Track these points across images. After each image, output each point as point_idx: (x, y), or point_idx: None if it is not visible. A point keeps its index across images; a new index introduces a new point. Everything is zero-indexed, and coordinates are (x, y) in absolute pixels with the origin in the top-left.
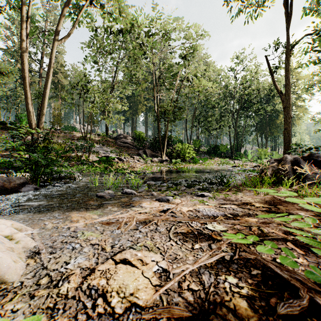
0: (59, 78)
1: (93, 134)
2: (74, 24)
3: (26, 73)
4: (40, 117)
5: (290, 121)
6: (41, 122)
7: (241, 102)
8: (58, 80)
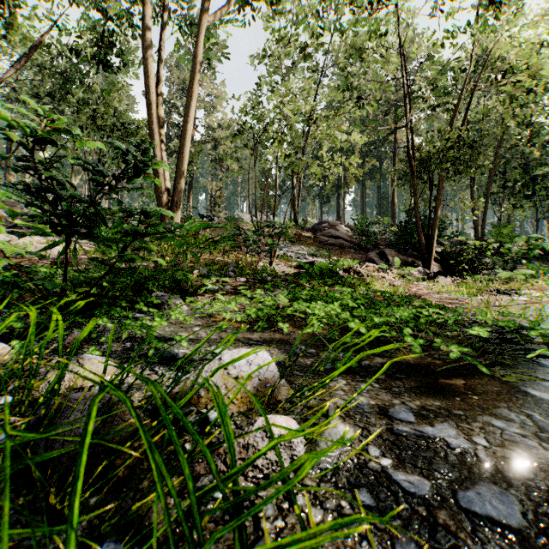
0: (217, 139)
1: None
2: None
3: (152, 94)
4: (177, 182)
5: None
6: (178, 192)
7: None
8: (216, 143)
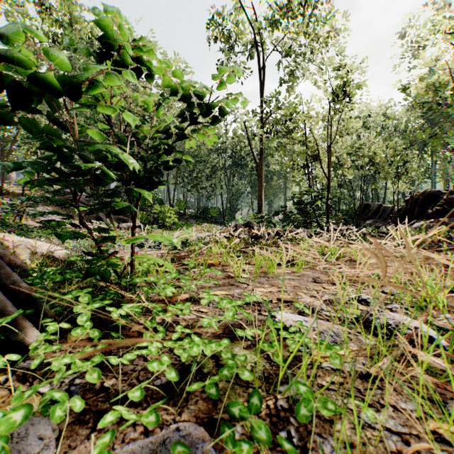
0: None
1: (13, 183)
2: None
3: None
4: None
5: (262, 190)
6: None
7: (234, 158)
8: None
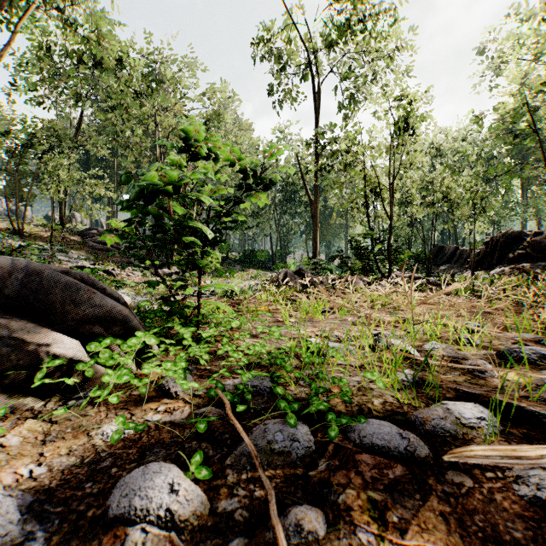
0: None
1: (32, 224)
2: (13, 41)
3: None
4: None
5: (317, 231)
6: None
7: (286, 192)
8: None
